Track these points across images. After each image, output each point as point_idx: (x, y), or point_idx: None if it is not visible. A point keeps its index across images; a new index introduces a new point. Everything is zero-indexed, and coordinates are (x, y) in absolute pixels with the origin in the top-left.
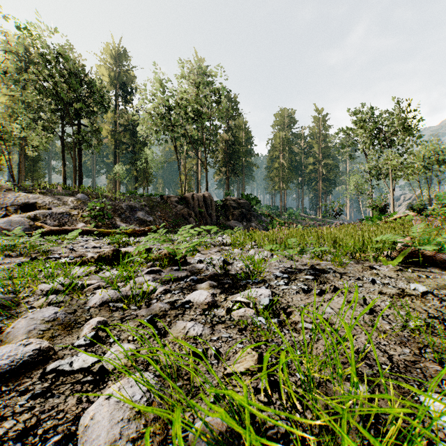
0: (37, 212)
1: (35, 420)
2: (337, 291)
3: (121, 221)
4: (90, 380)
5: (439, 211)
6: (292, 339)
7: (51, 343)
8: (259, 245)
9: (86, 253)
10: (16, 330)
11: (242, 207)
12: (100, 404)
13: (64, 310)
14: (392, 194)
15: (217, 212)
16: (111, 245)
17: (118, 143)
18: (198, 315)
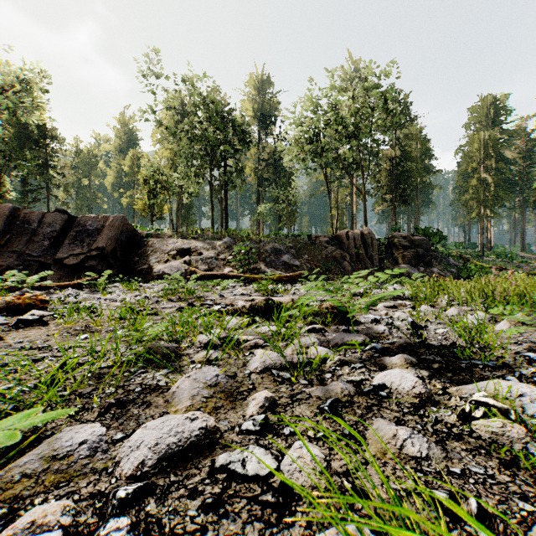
0: (191, 257)
1: None
2: None
3: (266, 265)
4: (272, 503)
5: None
6: None
7: (217, 422)
8: (461, 301)
9: (235, 300)
10: (180, 391)
11: (417, 246)
12: None
13: (223, 371)
14: None
15: (379, 254)
16: (258, 293)
17: (261, 181)
18: (407, 413)
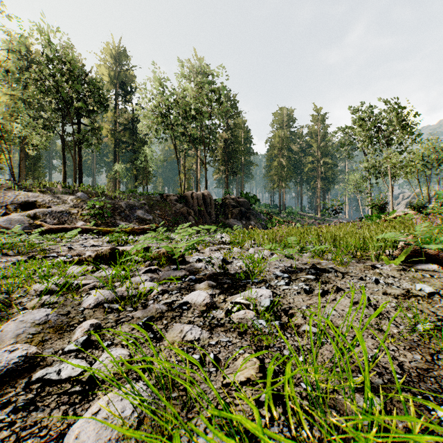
0: (37, 210)
1: (14, 438)
2: (340, 292)
3: (121, 219)
4: (79, 391)
5: (439, 209)
6: (295, 343)
7: (39, 349)
8: (259, 244)
9: (84, 251)
10: (4, 334)
11: (241, 205)
12: (86, 420)
13: (57, 311)
14: (391, 193)
15: (216, 211)
16: (109, 244)
17: (118, 142)
18: (196, 317)
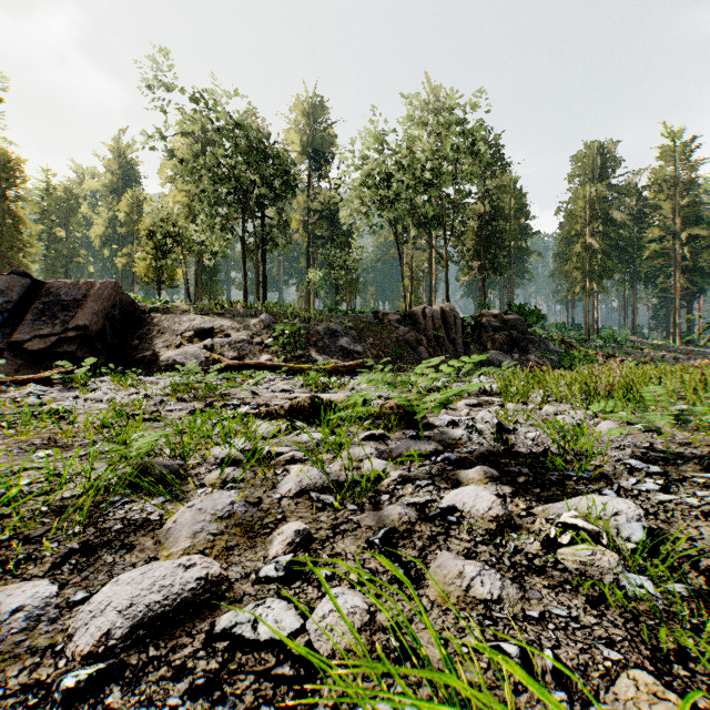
0: (214, 340)
1: None
2: None
3: (317, 352)
4: (289, 677)
5: None
6: None
7: (223, 568)
8: (559, 397)
9: (272, 399)
10: (177, 527)
11: (510, 327)
12: None
13: (244, 497)
14: None
15: (464, 337)
16: (305, 388)
17: (313, 239)
18: (480, 543)
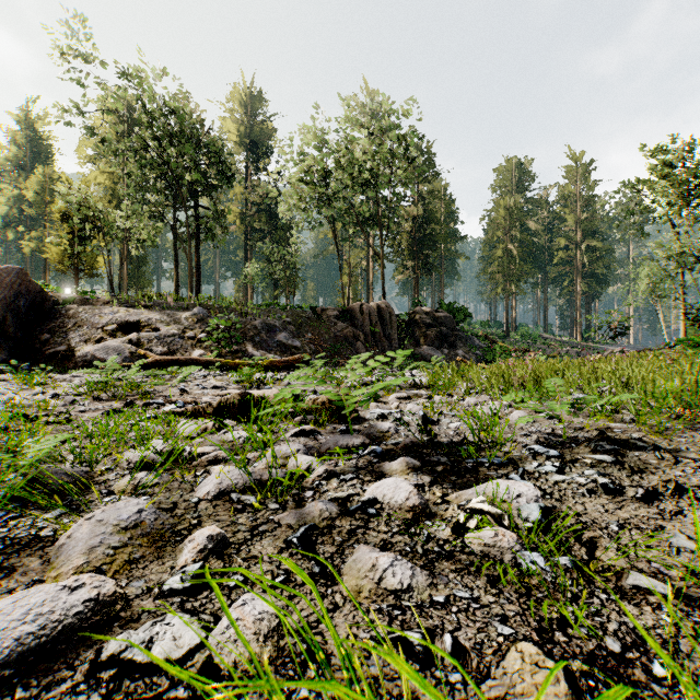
0: (141, 334)
1: None
2: (684, 495)
3: (254, 347)
4: (183, 699)
5: None
6: (625, 620)
7: (119, 585)
8: (480, 389)
9: (202, 396)
10: (71, 543)
11: (440, 324)
12: None
13: (157, 503)
14: None
15: (399, 333)
16: (239, 384)
17: (251, 232)
18: (396, 533)
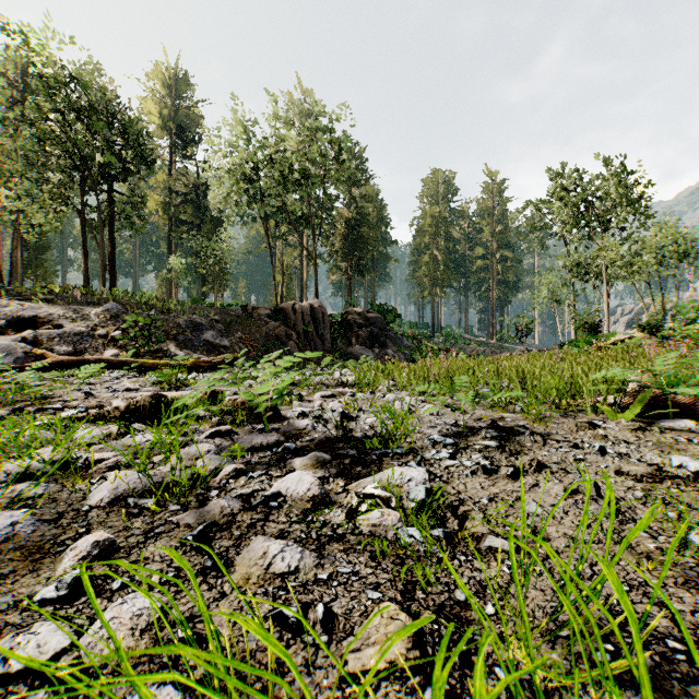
0: (39, 331)
1: None
2: (544, 470)
3: (178, 346)
4: None
5: (683, 331)
6: (475, 575)
7: None
8: (401, 386)
9: (111, 400)
10: None
11: (372, 324)
12: None
13: (39, 514)
14: (607, 305)
15: (332, 333)
16: (156, 386)
17: (175, 223)
18: (294, 523)
